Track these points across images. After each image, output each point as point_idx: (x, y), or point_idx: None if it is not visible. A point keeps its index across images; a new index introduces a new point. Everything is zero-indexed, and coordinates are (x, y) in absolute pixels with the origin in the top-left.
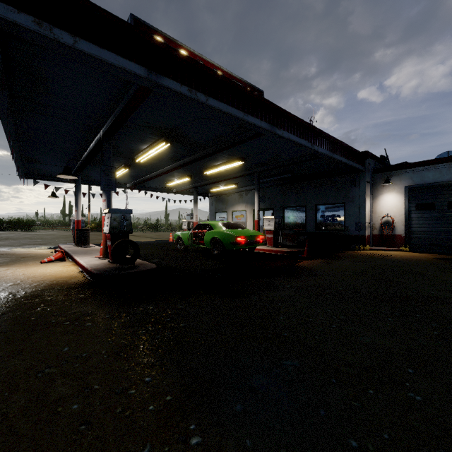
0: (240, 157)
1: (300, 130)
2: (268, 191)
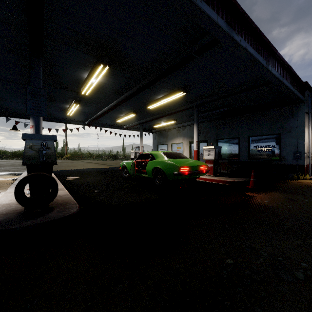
0: (182, 88)
1: (256, 43)
2: (202, 126)
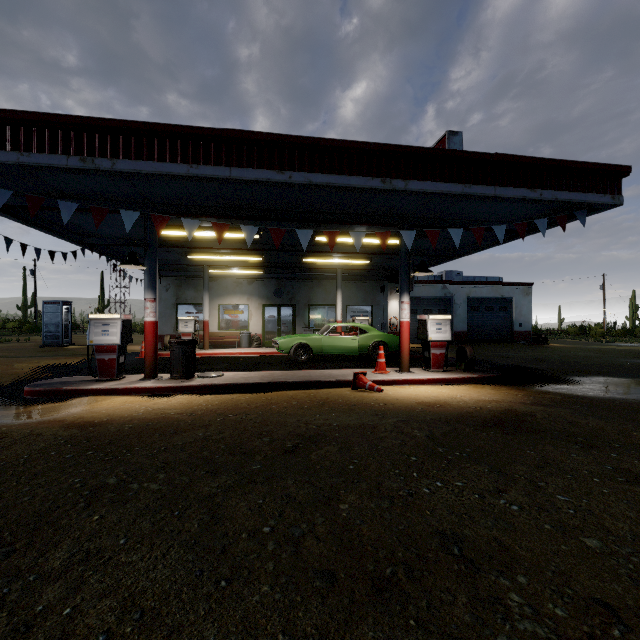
0: (370, 257)
1: None
2: (287, 284)
